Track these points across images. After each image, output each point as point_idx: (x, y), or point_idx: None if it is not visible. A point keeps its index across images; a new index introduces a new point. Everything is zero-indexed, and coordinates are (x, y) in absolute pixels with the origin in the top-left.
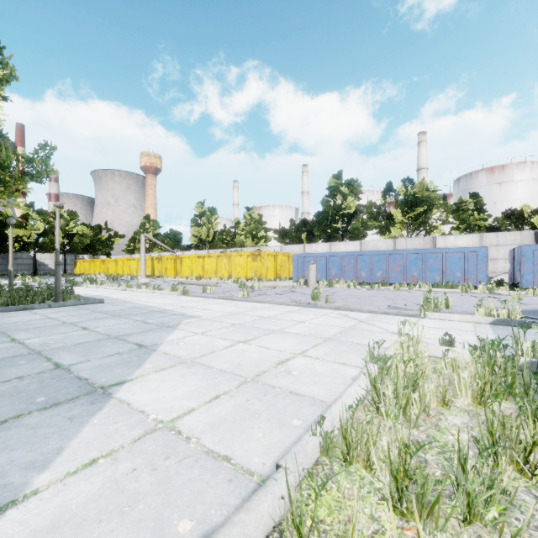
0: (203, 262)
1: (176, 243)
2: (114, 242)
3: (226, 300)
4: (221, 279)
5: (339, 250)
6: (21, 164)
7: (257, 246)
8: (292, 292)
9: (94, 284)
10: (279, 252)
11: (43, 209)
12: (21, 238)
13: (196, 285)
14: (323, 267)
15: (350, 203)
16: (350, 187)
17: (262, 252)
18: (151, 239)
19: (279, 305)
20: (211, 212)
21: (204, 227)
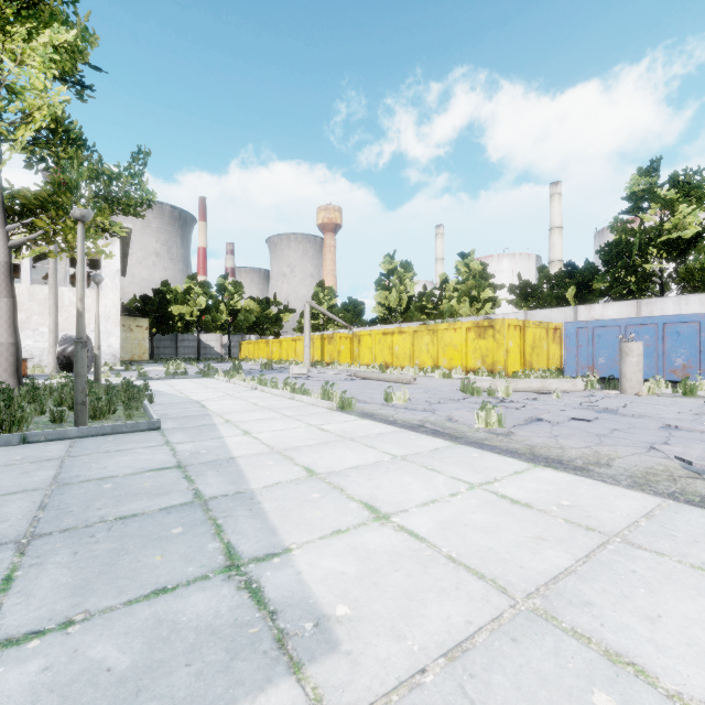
0: (392, 342)
1: (356, 317)
2: (283, 319)
3: (443, 441)
4: (420, 369)
5: (660, 313)
6: (102, 184)
7: (479, 315)
8: (613, 414)
9: (226, 376)
10: (529, 321)
11: (205, 281)
12: (183, 316)
13: (377, 380)
14: (646, 349)
15: (686, 218)
16: (680, 186)
17: (497, 321)
18: (318, 309)
19: (688, 509)
20: (404, 268)
21: (394, 290)
